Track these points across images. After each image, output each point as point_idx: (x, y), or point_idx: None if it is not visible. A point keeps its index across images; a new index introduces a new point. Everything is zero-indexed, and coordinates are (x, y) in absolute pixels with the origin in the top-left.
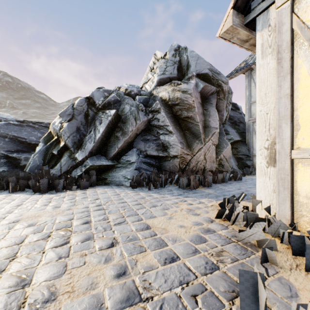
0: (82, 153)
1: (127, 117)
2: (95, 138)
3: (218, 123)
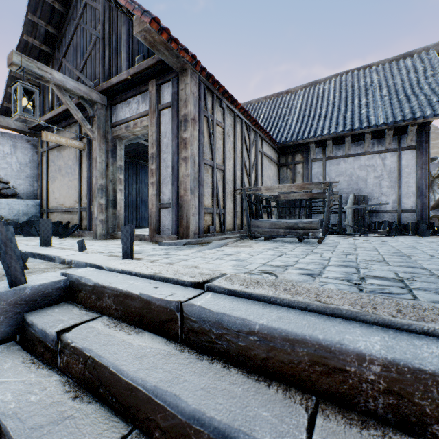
0: None
1: None
2: (434, 198)
3: None
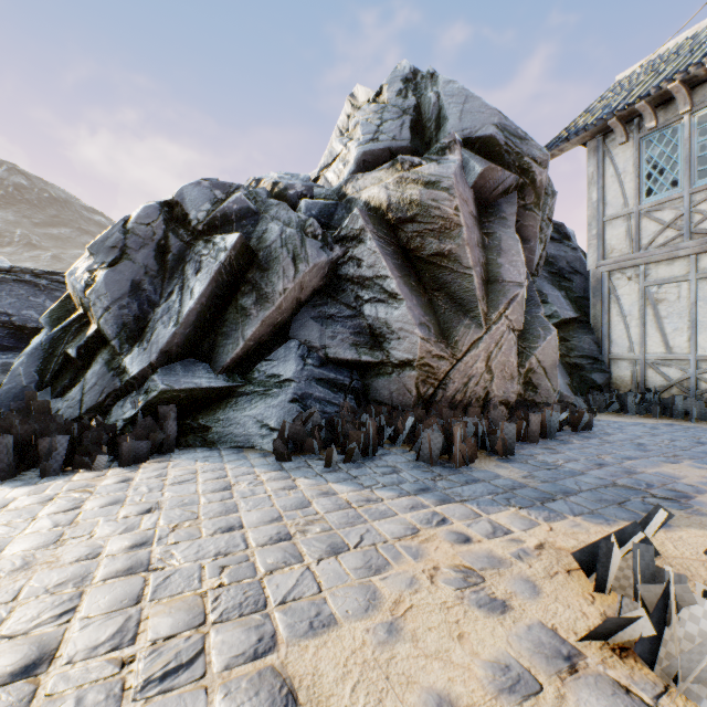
0: (141, 354)
1: (273, 254)
2: (181, 311)
3: (523, 272)
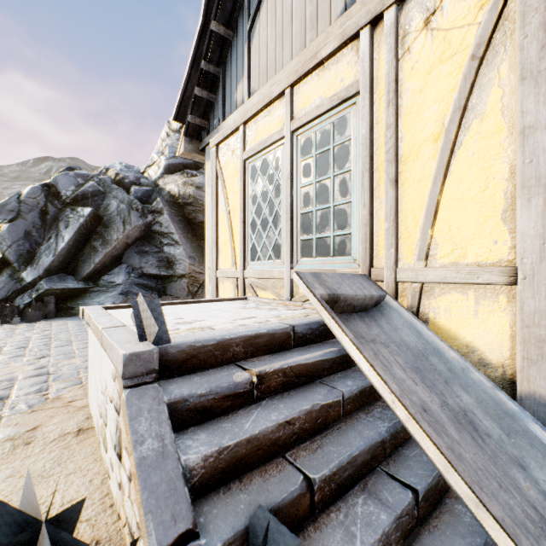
0: (33, 271)
1: (112, 219)
2: (57, 249)
3: None
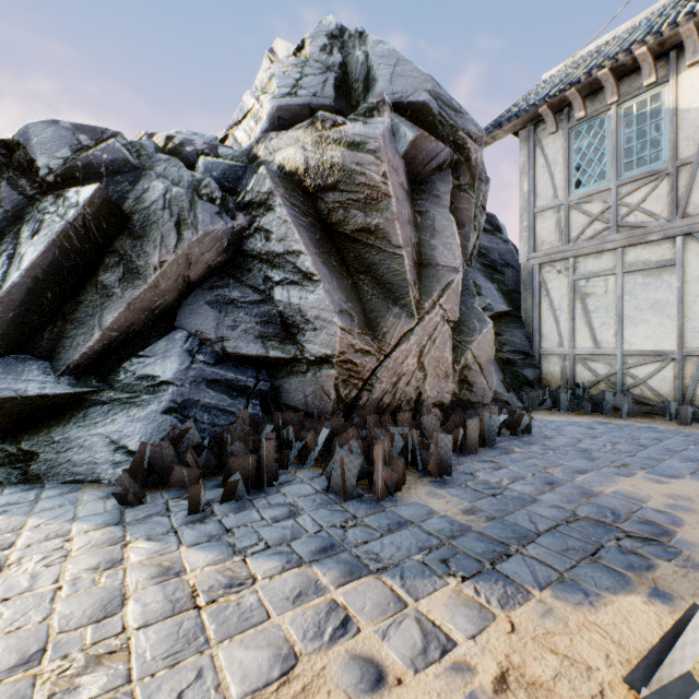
0: None
1: (151, 217)
2: (1, 287)
3: (459, 255)
